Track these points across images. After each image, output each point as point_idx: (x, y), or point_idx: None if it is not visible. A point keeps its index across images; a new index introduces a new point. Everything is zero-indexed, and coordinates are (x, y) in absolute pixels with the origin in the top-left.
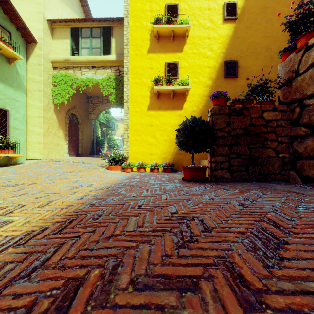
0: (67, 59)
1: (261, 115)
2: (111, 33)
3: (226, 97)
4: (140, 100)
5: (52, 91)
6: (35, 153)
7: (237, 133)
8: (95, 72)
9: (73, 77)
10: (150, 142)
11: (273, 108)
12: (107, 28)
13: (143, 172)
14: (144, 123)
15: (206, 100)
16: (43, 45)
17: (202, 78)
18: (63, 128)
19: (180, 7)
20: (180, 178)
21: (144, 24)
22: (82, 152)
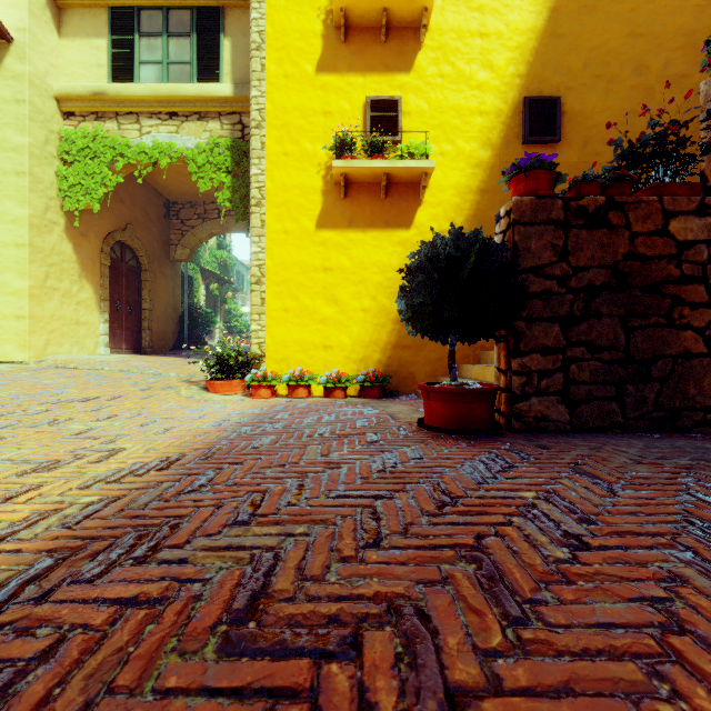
0: (100, 91)
1: (662, 225)
2: (219, 24)
3: (555, 172)
4: (297, 201)
5: (59, 176)
6: (7, 345)
7: (590, 283)
8: (178, 130)
9: (118, 140)
10: (325, 315)
11: (699, 204)
12: (210, 10)
13: (302, 399)
14: (309, 263)
15: (476, 202)
16: (29, 48)
17: (466, 143)
18: (94, 279)
19: None
20: (410, 419)
21: None
22: (150, 343)
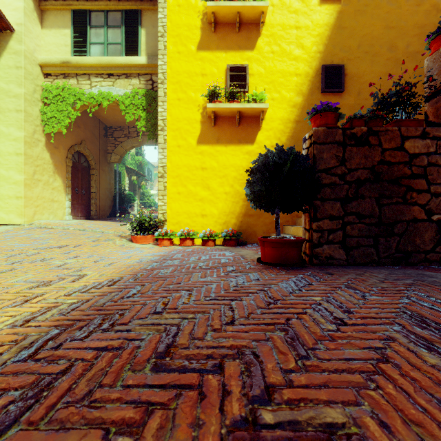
0: (66, 61)
1: (400, 144)
2: (138, 20)
3: (337, 113)
4: (185, 128)
5: (42, 112)
6: (11, 214)
7: (358, 178)
8: (114, 84)
9: (77, 90)
10: (202, 196)
11: (422, 132)
12: (133, 12)
13: (189, 247)
14: (193, 165)
15: (293, 128)
16: (24, 35)
17: (287, 93)
18: (62, 174)
19: None
20: (253, 258)
21: (193, 3)
22: (96, 213)
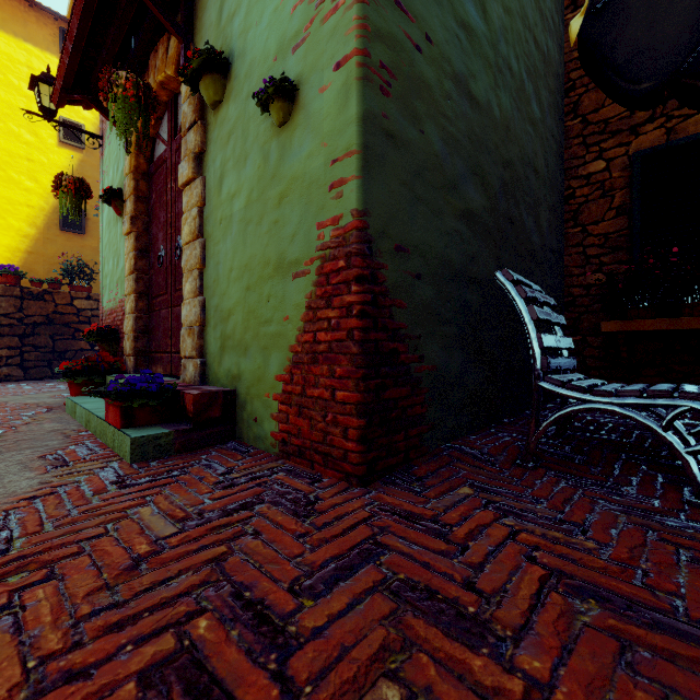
0: None
1: (71, 302)
2: None
3: (18, 276)
4: None
5: None
6: None
7: (35, 321)
8: None
9: None
10: None
11: (88, 296)
12: None
13: None
14: None
15: (25, 258)
16: None
17: (16, 221)
18: None
19: None
20: None
21: None
22: None
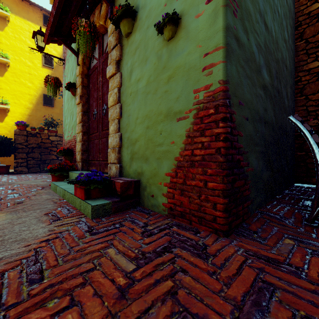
0: None
1: (48, 137)
2: None
3: (25, 125)
4: None
5: None
6: None
7: (33, 146)
8: None
9: None
10: None
11: (55, 134)
12: None
13: None
14: None
15: (28, 118)
16: None
17: (24, 101)
18: None
19: (1, 40)
20: None
21: None
22: None
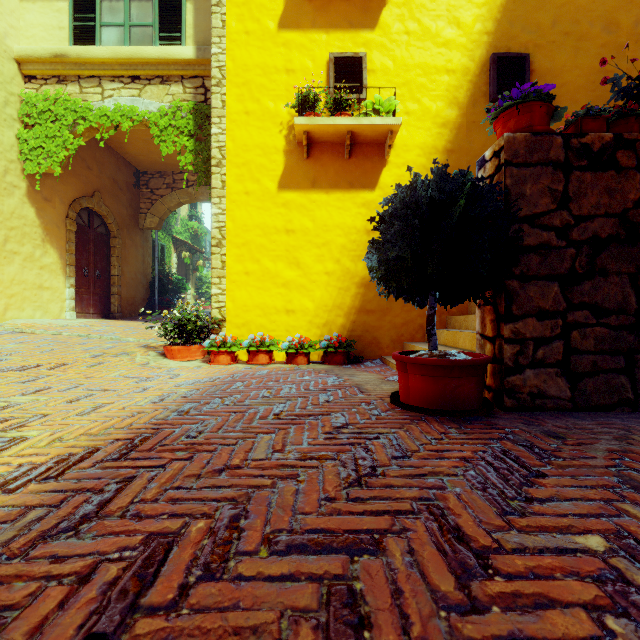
0: (60, 53)
1: None
2: None
3: (552, 105)
4: (258, 161)
5: (20, 139)
6: None
7: (595, 234)
8: (141, 93)
9: (79, 103)
10: (287, 279)
11: None
12: None
13: (263, 366)
14: (271, 225)
15: (443, 162)
16: None
17: (432, 102)
18: (59, 244)
19: None
20: (380, 391)
21: None
22: (119, 308)
